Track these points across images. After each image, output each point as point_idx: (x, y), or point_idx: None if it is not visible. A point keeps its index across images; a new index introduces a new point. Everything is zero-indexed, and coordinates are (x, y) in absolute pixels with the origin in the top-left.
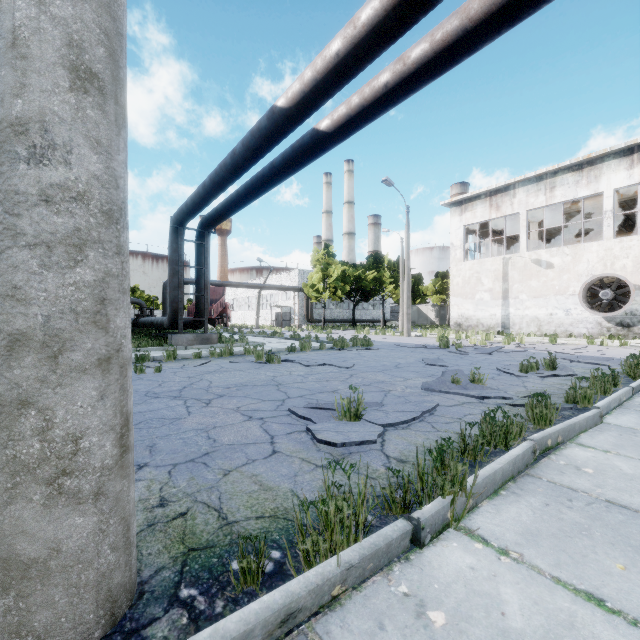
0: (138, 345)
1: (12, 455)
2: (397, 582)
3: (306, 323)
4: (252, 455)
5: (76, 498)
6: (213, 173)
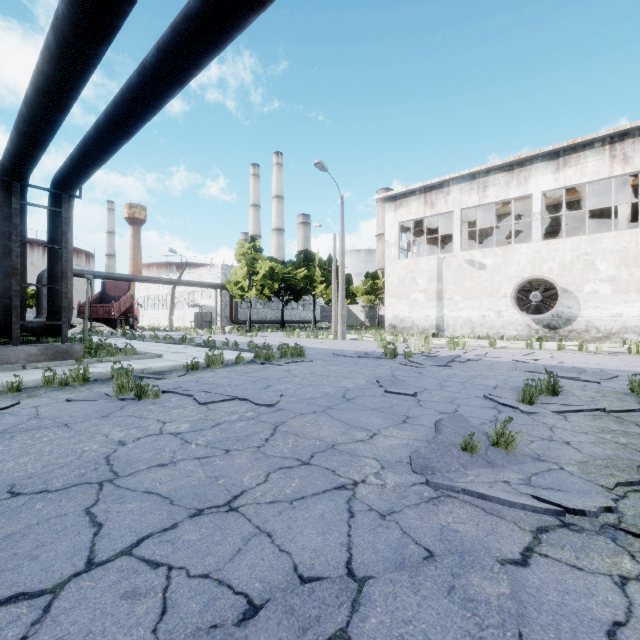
0: None
1: None
2: None
3: (230, 324)
4: None
5: None
6: (34, 70)
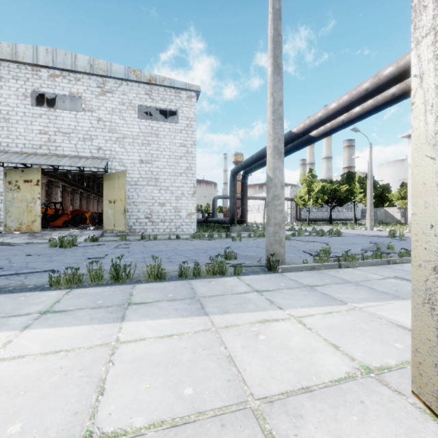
0: (218, 231)
1: (275, 239)
2: (334, 270)
3: (295, 221)
4: (295, 258)
5: (282, 246)
6: (258, 153)
